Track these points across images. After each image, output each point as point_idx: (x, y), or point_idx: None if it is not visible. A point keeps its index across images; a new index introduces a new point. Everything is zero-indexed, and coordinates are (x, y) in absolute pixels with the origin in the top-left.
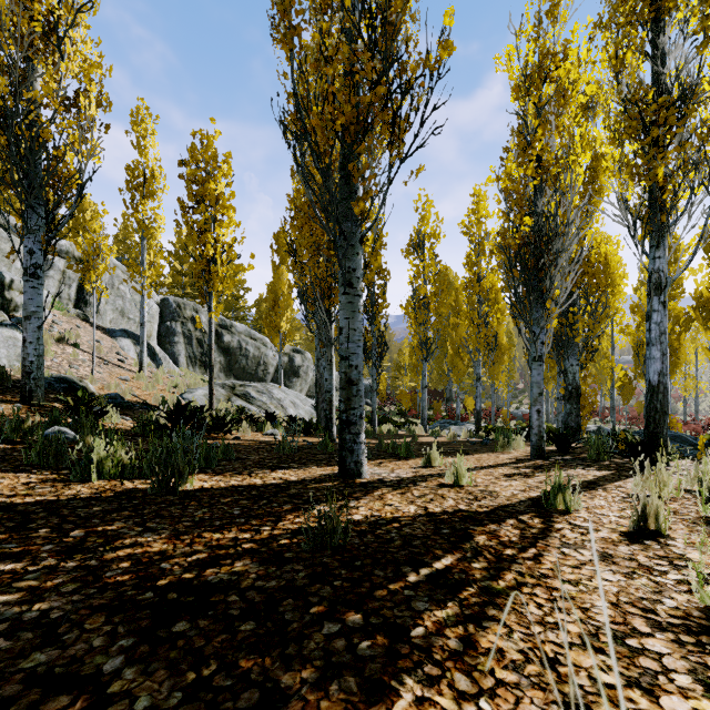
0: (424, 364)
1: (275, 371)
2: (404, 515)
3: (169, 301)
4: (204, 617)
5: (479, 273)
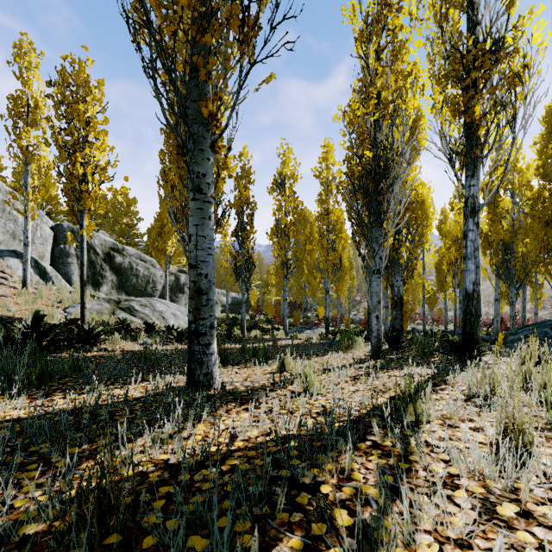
0: (285, 281)
1: (163, 288)
2: (241, 446)
3: (63, 226)
4: None
5: (328, 208)
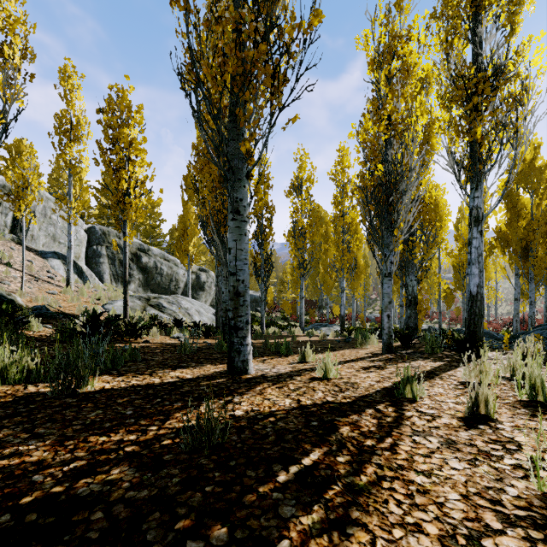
0: (301, 280)
1: (185, 286)
2: (280, 409)
3: (95, 228)
4: (57, 544)
5: (343, 210)
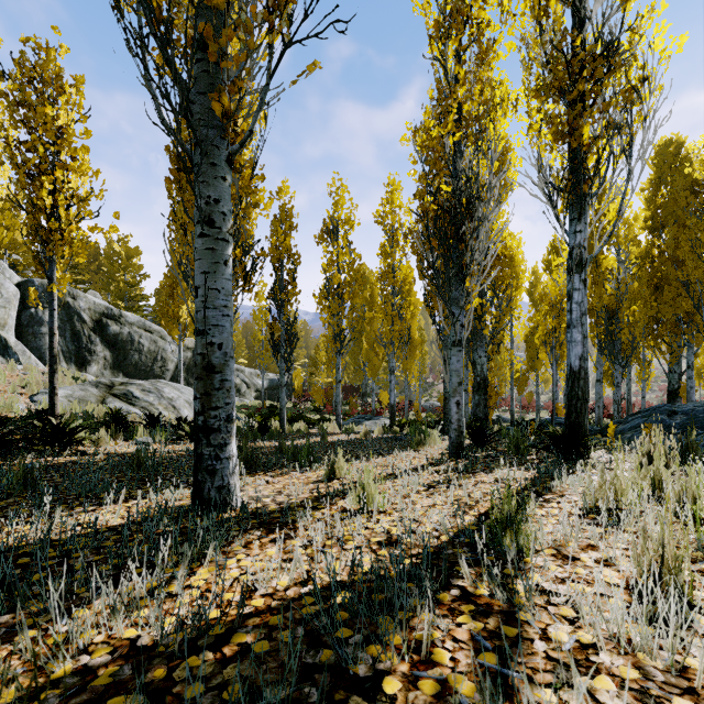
0: (338, 357)
1: (176, 367)
2: (260, 607)
3: (34, 283)
4: None
5: (394, 264)
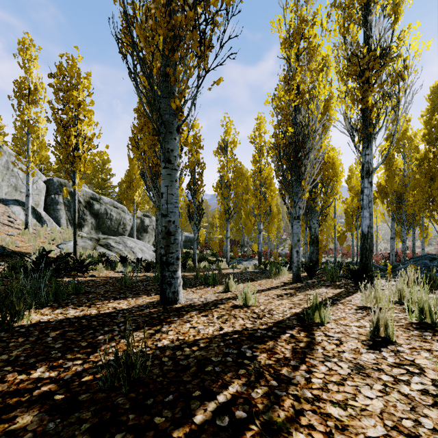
0: (227, 223)
1: (131, 228)
2: (203, 337)
3: (53, 180)
4: None
5: (260, 167)
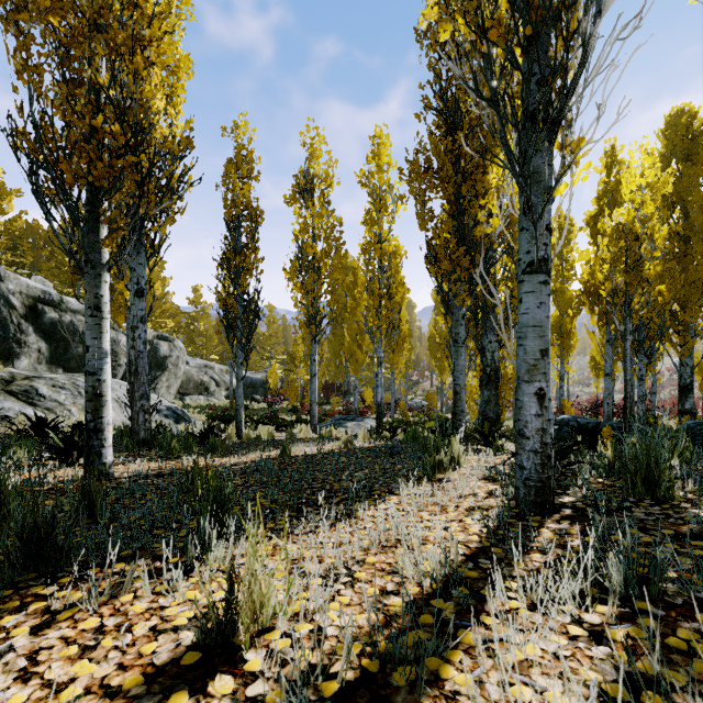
0: (313, 345)
1: None
2: None
3: None
4: None
5: (381, 234)
